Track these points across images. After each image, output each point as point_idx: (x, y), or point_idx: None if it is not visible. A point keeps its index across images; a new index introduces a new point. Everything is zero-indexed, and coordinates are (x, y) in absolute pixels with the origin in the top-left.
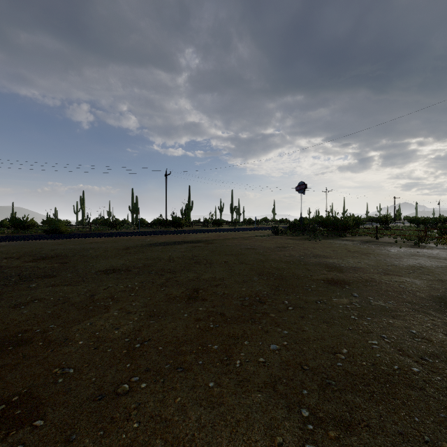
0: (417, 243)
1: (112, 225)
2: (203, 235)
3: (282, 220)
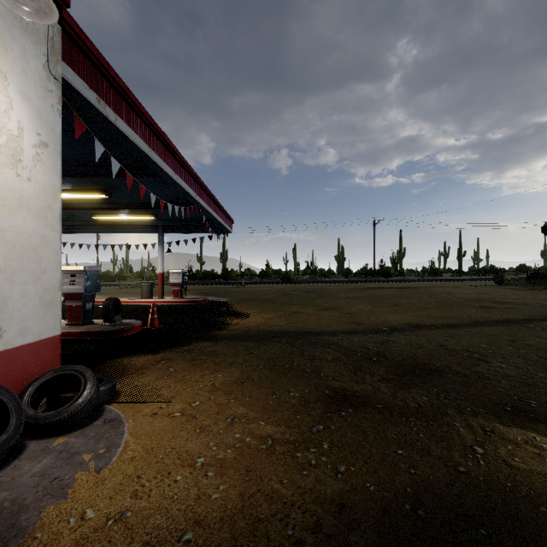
0: None
1: (324, 274)
2: (412, 283)
3: (546, 268)
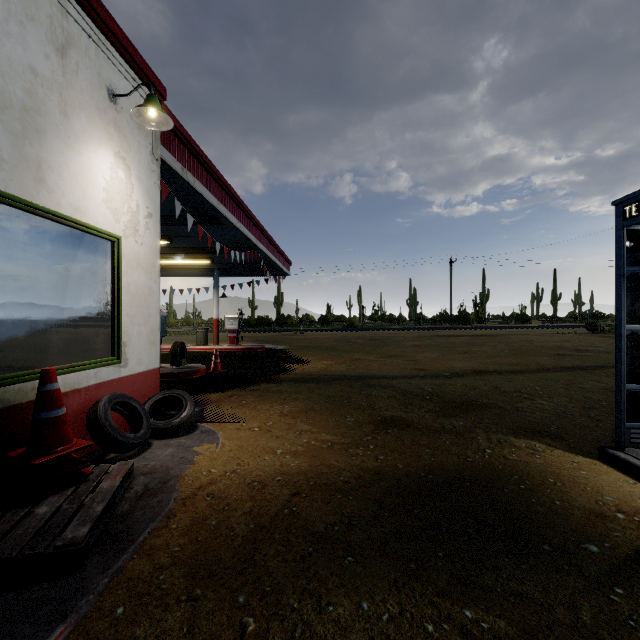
0: None
1: (392, 321)
2: (492, 331)
3: None
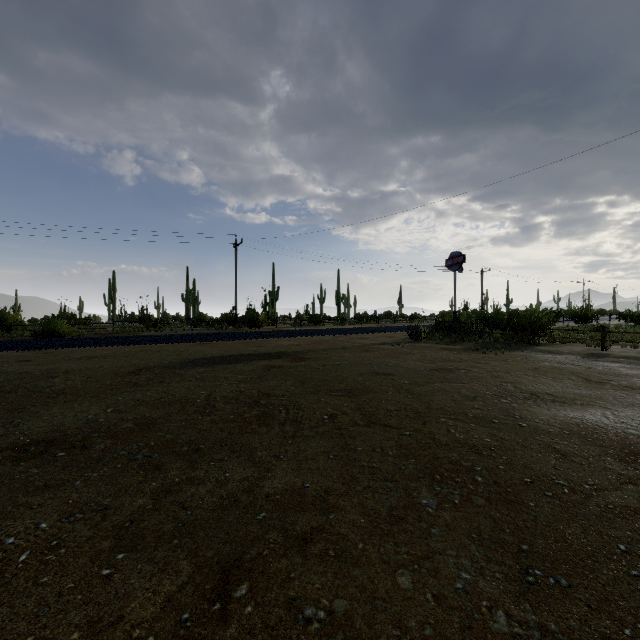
0: None
1: (150, 323)
2: (291, 340)
3: (415, 315)
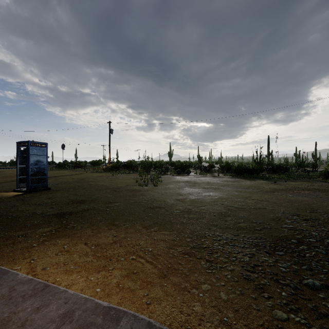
0: (90, 170)
1: None
2: None
3: (72, 162)
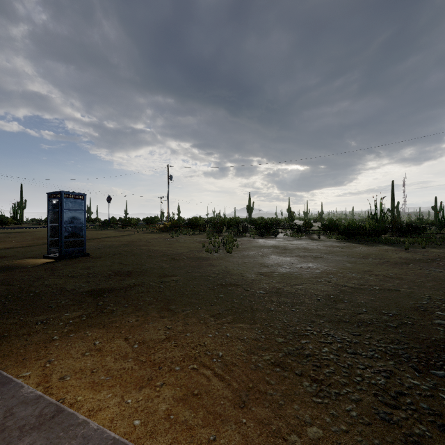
0: (142, 230)
1: None
2: (25, 229)
3: (121, 219)
